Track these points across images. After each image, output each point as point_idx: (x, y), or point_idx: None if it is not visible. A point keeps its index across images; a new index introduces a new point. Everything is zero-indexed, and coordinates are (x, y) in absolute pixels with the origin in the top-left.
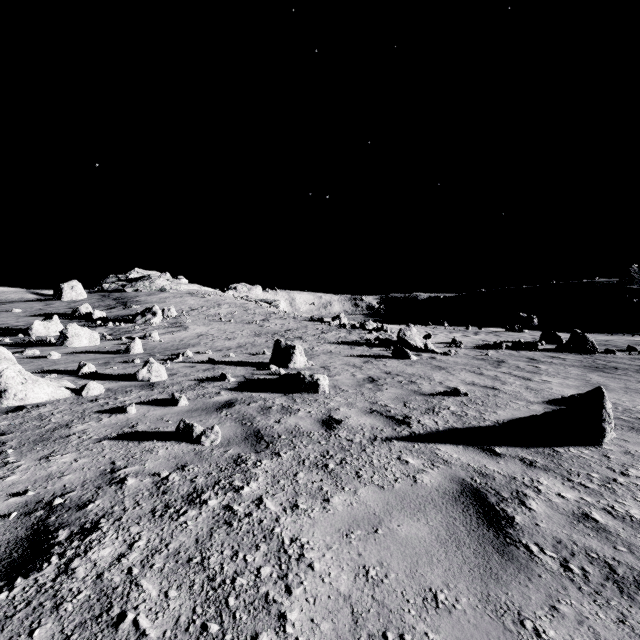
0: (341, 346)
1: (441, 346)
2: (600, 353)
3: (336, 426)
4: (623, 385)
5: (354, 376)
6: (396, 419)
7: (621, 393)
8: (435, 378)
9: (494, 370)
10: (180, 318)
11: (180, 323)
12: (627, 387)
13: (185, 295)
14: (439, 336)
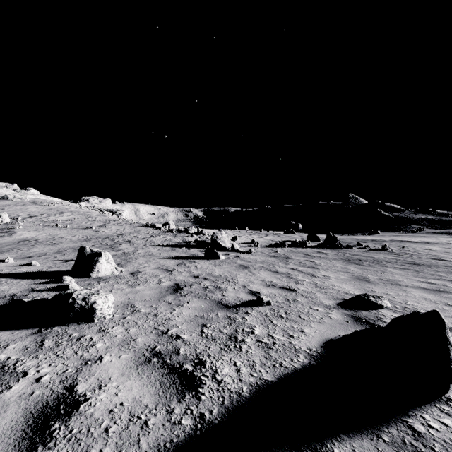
0: (164, 248)
1: (244, 246)
2: (344, 248)
3: (56, 429)
4: (377, 276)
5: (160, 284)
6: (182, 374)
7: (383, 286)
8: (239, 280)
9: (285, 267)
10: (12, 224)
11: (9, 229)
12: (381, 278)
13: (28, 203)
14: (243, 238)
